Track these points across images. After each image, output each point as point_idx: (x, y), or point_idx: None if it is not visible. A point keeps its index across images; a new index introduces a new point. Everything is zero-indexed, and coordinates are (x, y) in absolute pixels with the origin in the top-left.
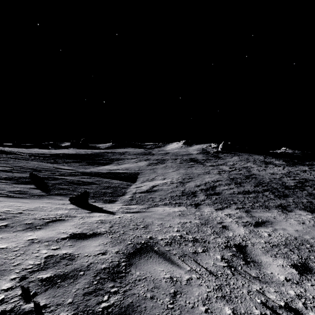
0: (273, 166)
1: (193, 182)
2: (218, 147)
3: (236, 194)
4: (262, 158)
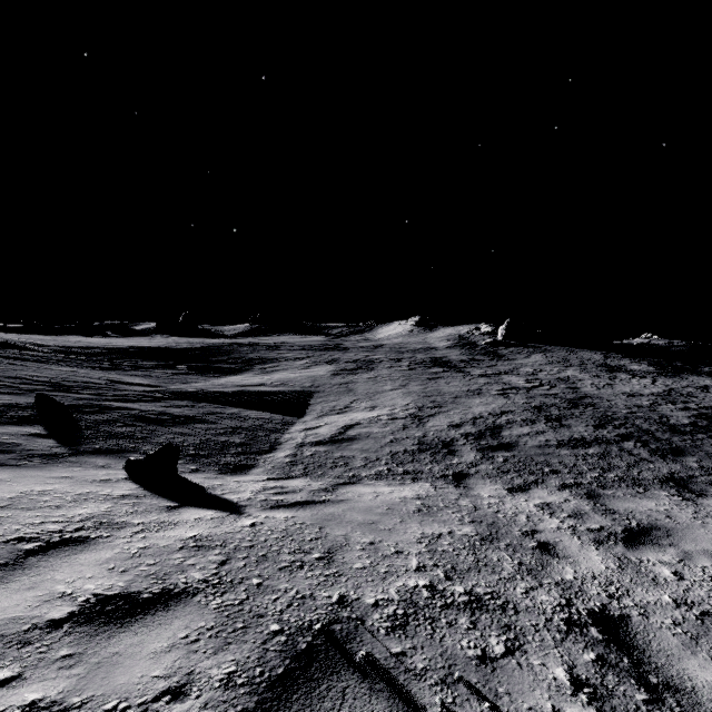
0: (629, 376)
1: (443, 416)
2: (495, 333)
3: (555, 446)
4: (599, 357)
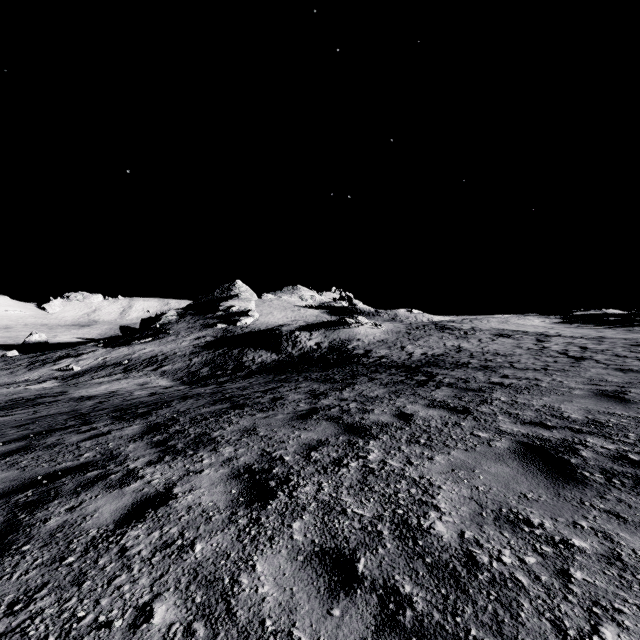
0: None
1: None
2: None
3: None
4: None
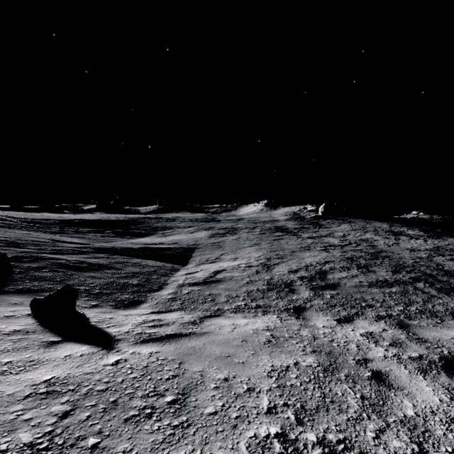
0: (408, 238)
1: (284, 264)
2: (317, 211)
3: (367, 286)
4: (386, 226)
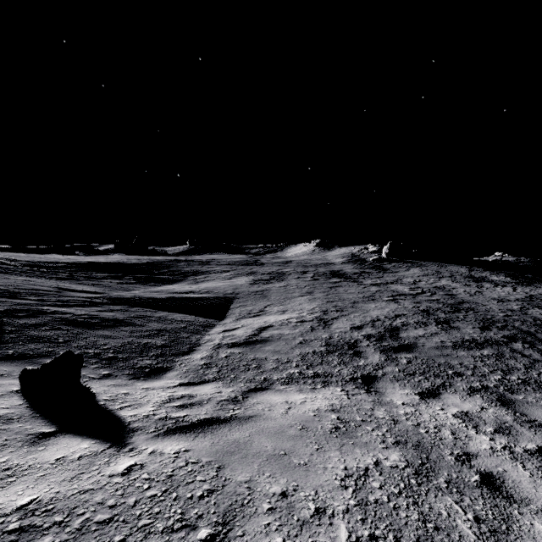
0: (492, 285)
1: (345, 319)
2: (380, 252)
3: (451, 348)
4: (464, 270)
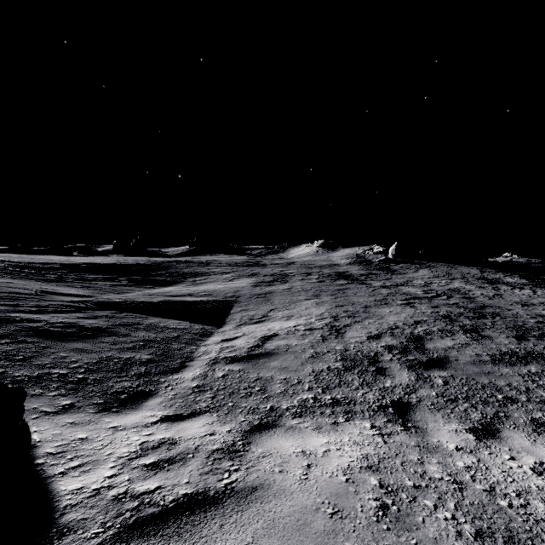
0: (509, 287)
1: (359, 326)
2: (386, 253)
3: (491, 363)
4: (476, 272)
